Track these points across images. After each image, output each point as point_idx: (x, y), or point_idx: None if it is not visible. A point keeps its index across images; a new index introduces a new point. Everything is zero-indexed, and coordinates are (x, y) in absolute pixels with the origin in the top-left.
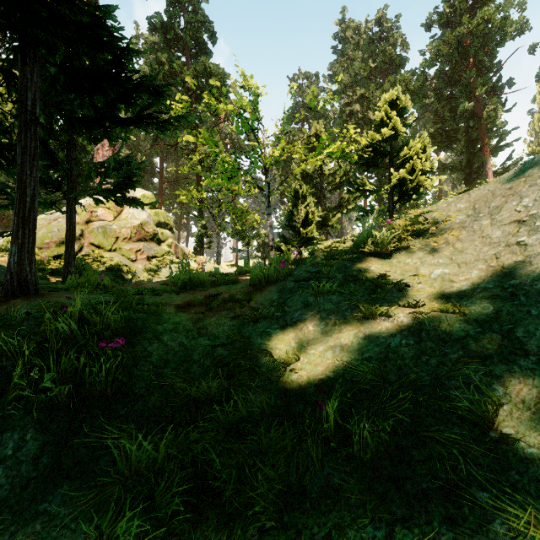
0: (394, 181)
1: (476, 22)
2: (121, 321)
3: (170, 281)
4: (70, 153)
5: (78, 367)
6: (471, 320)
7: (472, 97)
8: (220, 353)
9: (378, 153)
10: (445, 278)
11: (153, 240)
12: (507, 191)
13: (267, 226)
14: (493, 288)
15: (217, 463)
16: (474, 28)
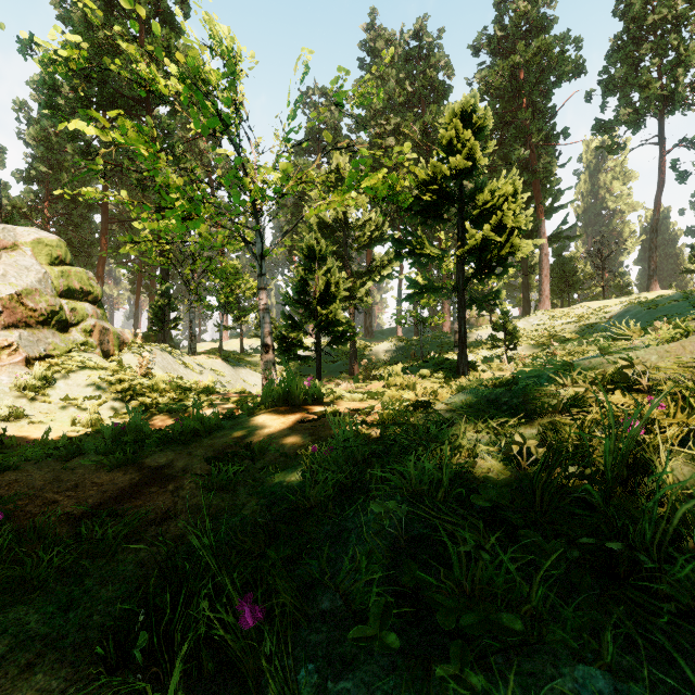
0: (470, 244)
1: (532, 52)
2: None
3: None
4: None
5: None
6: None
7: (526, 144)
8: None
9: (443, 197)
10: None
11: (47, 323)
12: None
13: (260, 310)
14: None
15: None
16: (530, 59)
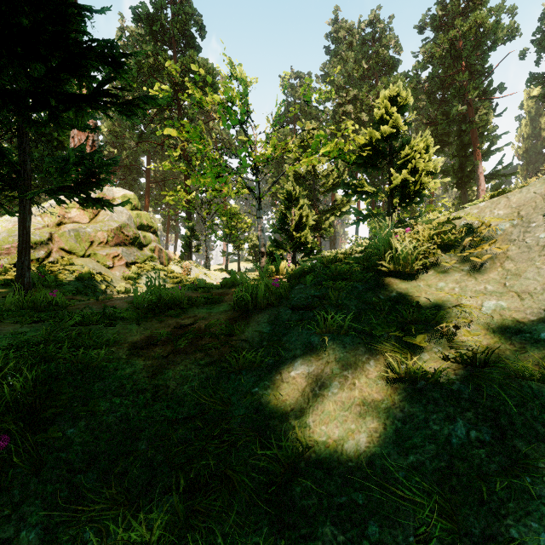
0: (395, 183)
1: (469, 25)
2: (29, 386)
3: (135, 302)
4: (22, 144)
5: None
6: None
7: (464, 100)
8: (182, 435)
9: (377, 153)
10: (505, 316)
11: (133, 244)
12: None
13: (258, 230)
14: None
15: None
16: (467, 31)
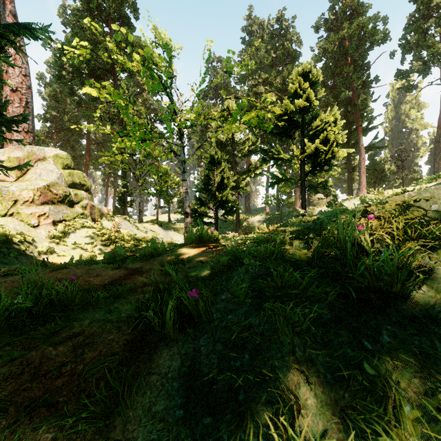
0: (308, 152)
1: (354, 28)
2: None
3: None
4: None
5: None
6: None
7: (350, 88)
8: None
9: (291, 124)
10: None
11: (63, 202)
12: None
13: (183, 192)
14: None
15: None
16: (352, 32)
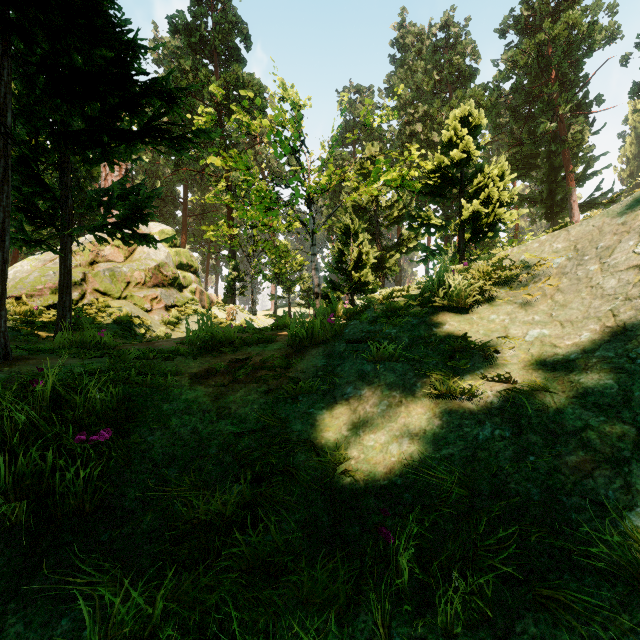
0: (466, 215)
1: (559, 27)
2: (113, 400)
3: (188, 340)
4: (64, 178)
5: (43, 471)
6: (588, 403)
7: (554, 116)
8: (246, 443)
9: (446, 181)
10: (545, 342)
11: (172, 285)
12: (620, 227)
13: (312, 269)
14: (614, 358)
15: (234, 626)
16: (557, 34)
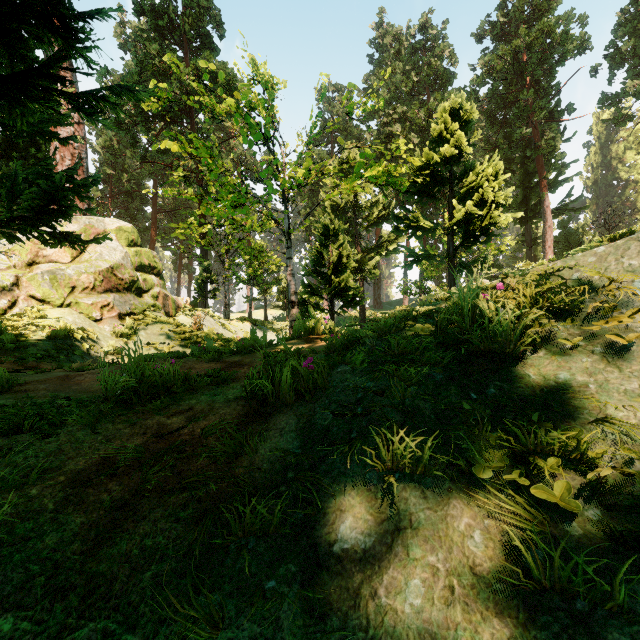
0: (457, 217)
1: (534, 34)
2: None
3: (103, 387)
4: None
5: None
6: None
7: (529, 122)
8: None
9: (435, 180)
10: None
11: (129, 289)
12: None
13: (288, 274)
14: None
15: None
16: (532, 41)
